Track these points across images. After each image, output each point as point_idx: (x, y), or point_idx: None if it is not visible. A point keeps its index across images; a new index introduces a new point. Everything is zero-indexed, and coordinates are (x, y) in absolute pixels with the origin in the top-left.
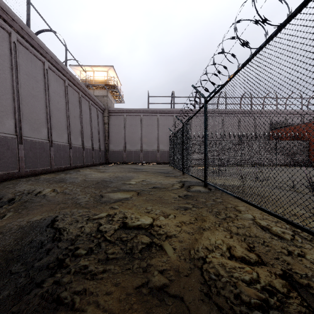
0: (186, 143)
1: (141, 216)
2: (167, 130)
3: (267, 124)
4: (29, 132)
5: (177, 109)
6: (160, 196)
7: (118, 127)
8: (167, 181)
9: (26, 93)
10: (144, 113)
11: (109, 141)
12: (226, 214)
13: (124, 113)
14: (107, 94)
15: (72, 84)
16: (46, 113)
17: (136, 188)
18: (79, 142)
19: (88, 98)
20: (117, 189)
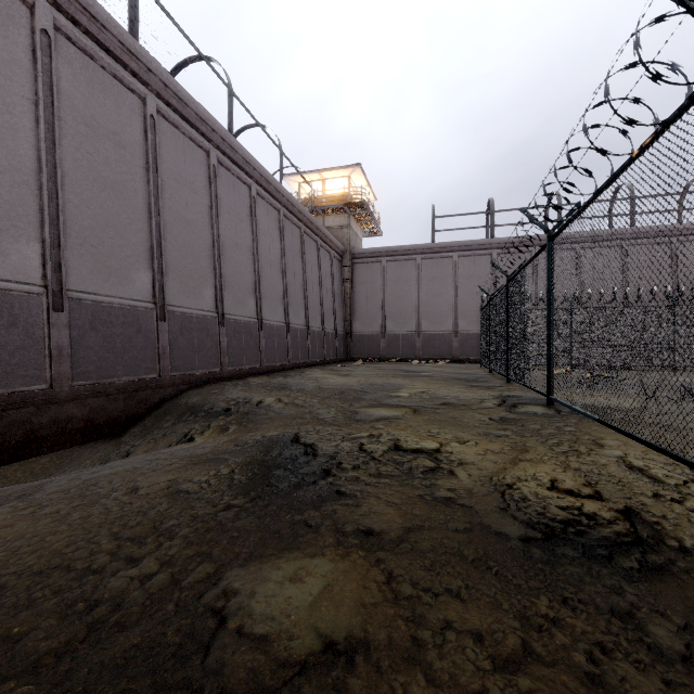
0: (514, 320)
1: (421, 439)
2: (476, 287)
3: None
4: (232, 307)
5: (500, 238)
6: (455, 417)
7: (371, 287)
8: (470, 394)
9: (228, 244)
10: (424, 254)
11: (352, 316)
12: (571, 446)
13: (383, 256)
14: (348, 222)
15: (290, 215)
16: (253, 272)
17: (410, 403)
18: (302, 319)
19: (315, 235)
20: (378, 403)
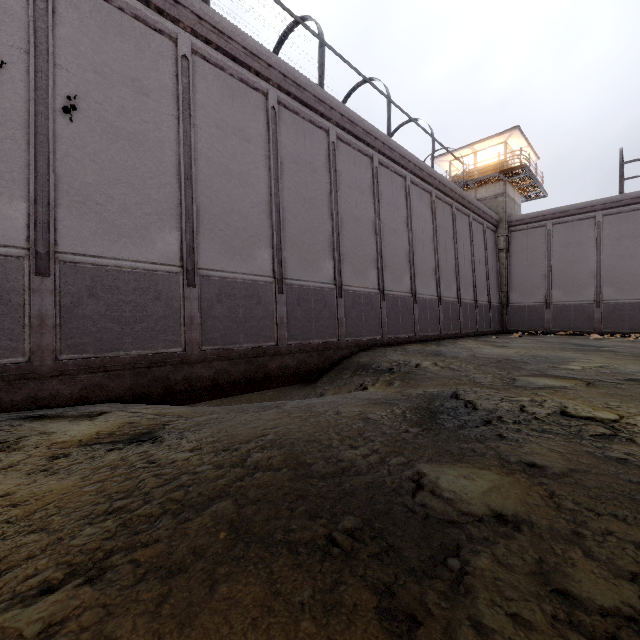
0: None
1: (594, 409)
2: None
3: None
4: (390, 284)
5: None
6: None
7: (532, 255)
8: None
9: (387, 231)
10: (607, 209)
11: (508, 286)
12: None
13: (547, 219)
14: (504, 189)
15: (441, 195)
16: (408, 252)
17: (582, 376)
18: (453, 292)
19: (466, 210)
20: (541, 373)
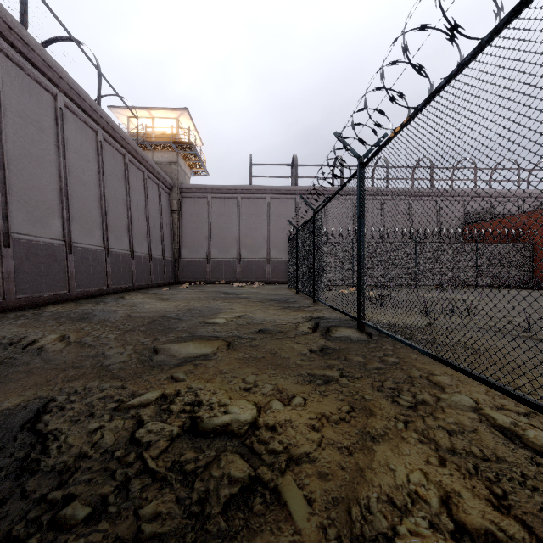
0: (321, 247)
1: (231, 401)
2: (284, 224)
3: (459, 214)
4: (24, 225)
5: (302, 186)
6: (273, 352)
7: (198, 219)
8: (285, 317)
9: (19, 152)
10: (243, 194)
11: (180, 243)
12: (415, 396)
13: (208, 193)
14: (177, 159)
15: (111, 139)
16: (59, 189)
17: (225, 333)
18: (125, 244)
19: (141, 165)
20: (189, 335)
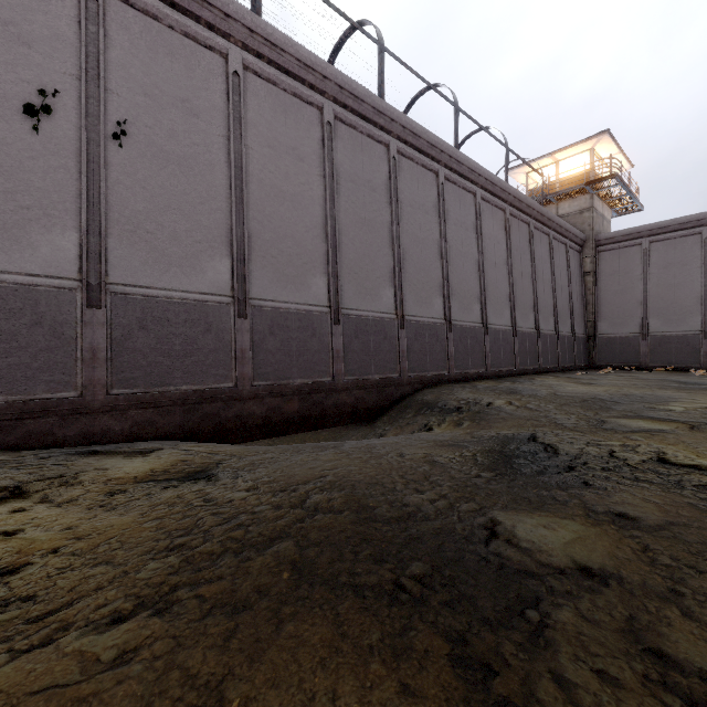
0: None
1: (698, 456)
2: None
3: None
4: (458, 313)
5: None
6: None
7: (624, 278)
8: None
9: (454, 254)
10: None
11: (596, 315)
12: None
13: (643, 237)
14: (590, 204)
15: (516, 212)
16: (478, 277)
17: (685, 418)
18: (530, 322)
19: (546, 228)
20: (635, 415)
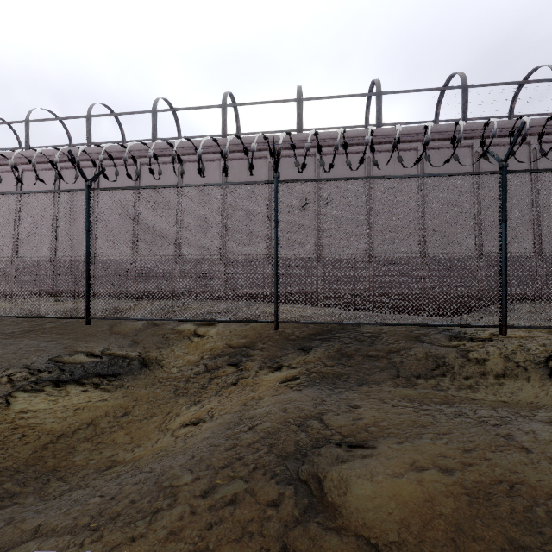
0: None
1: None
2: None
3: None
4: None
5: None
6: None
7: None
8: None
9: None
10: None
11: None
12: None
13: None
14: None
15: None
16: None
17: None
18: None
19: None
20: None
